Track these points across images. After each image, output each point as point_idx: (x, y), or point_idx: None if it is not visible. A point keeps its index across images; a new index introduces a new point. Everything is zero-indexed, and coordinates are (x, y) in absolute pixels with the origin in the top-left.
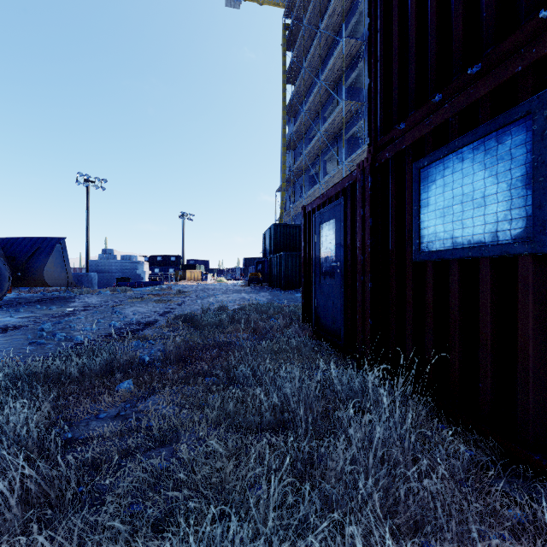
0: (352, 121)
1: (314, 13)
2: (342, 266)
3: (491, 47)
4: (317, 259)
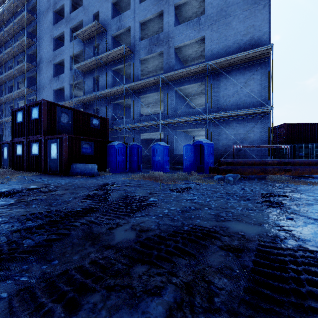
0: (31, 94)
1: (10, 30)
2: (8, 156)
3: (21, 137)
4: (3, 154)
